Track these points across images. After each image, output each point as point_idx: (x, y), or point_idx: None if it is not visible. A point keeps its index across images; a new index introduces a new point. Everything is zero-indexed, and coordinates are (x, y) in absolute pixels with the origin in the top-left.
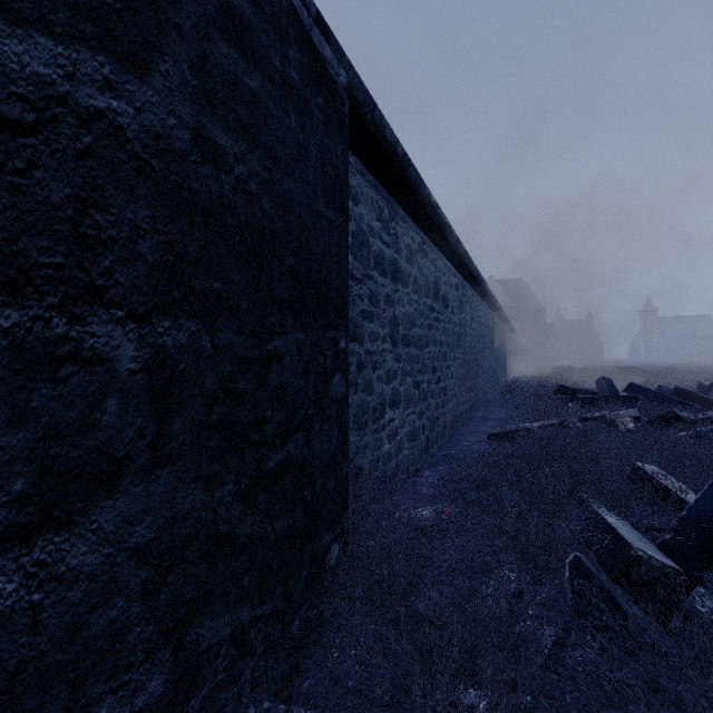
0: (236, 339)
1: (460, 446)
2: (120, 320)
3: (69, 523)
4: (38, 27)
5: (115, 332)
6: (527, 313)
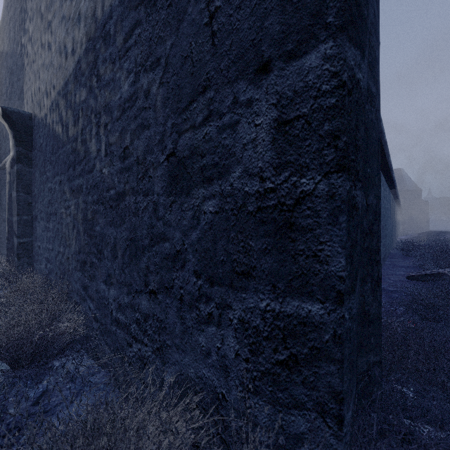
0: (373, 201)
1: (387, 282)
2: (360, 188)
3: (353, 290)
4: (351, 41)
5: (359, 194)
6: (406, 193)
